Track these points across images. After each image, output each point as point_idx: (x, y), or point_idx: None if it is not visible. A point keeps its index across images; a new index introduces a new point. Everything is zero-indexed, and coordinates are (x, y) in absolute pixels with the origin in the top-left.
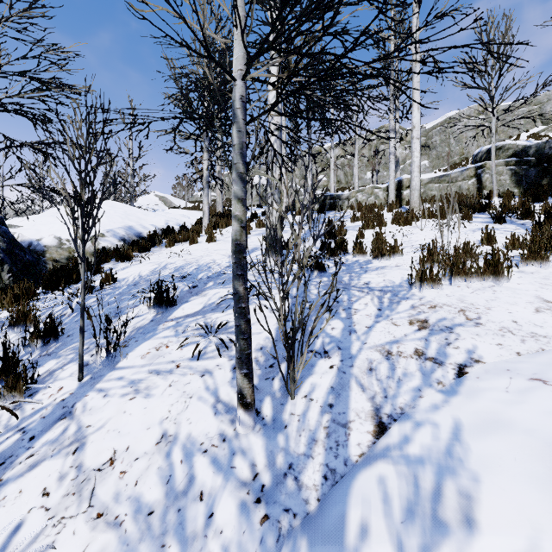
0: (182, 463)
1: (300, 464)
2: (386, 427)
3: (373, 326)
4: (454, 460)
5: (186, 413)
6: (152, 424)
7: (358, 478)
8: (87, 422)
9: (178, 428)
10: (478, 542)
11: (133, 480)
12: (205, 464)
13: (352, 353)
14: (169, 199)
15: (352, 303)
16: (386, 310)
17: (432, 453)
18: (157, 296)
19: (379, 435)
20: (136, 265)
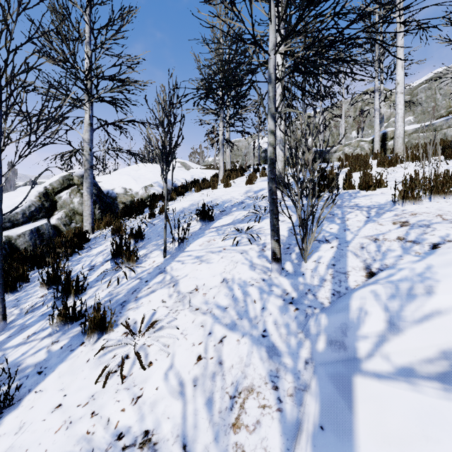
0: (239, 289)
1: (315, 289)
2: (375, 273)
3: (363, 226)
4: (424, 277)
5: (236, 269)
6: (215, 274)
7: (356, 292)
8: (176, 274)
9: (232, 276)
10: (436, 298)
11: (211, 297)
12: (254, 289)
13: (347, 240)
14: (188, 164)
15: (345, 215)
16: (373, 218)
17: (409, 276)
18: (202, 214)
19: (370, 277)
20: (178, 202)
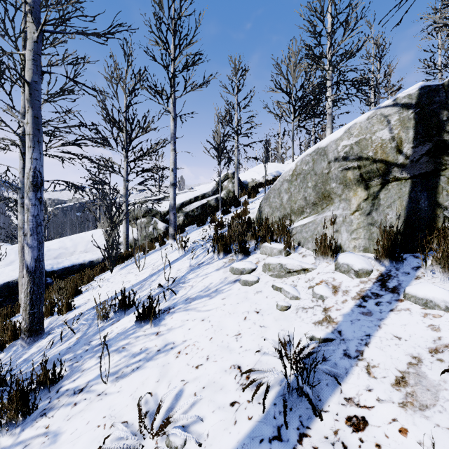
0: None
1: None
2: None
3: None
4: None
5: None
6: None
7: None
8: None
9: None
10: None
11: None
12: None
13: None
14: None
15: None
16: None
17: None
18: None
19: None
20: None
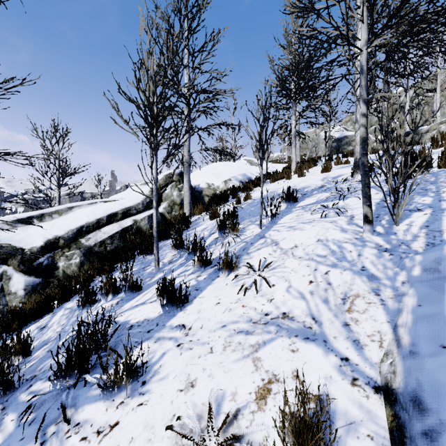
0: (334, 245)
1: (408, 242)
2: None
3: None
4: None
5: (328, 233)
6: (310, 237)
7: None
8: (275, 238)
9: (326, 237)
10: None
11: (310, 250)
12: (348, 245)
13: (442, 208)
14: (254, 161)
15: (440, 189)
16: None
17: None
18: (287, 196)
19: None
20: (257, 192)
